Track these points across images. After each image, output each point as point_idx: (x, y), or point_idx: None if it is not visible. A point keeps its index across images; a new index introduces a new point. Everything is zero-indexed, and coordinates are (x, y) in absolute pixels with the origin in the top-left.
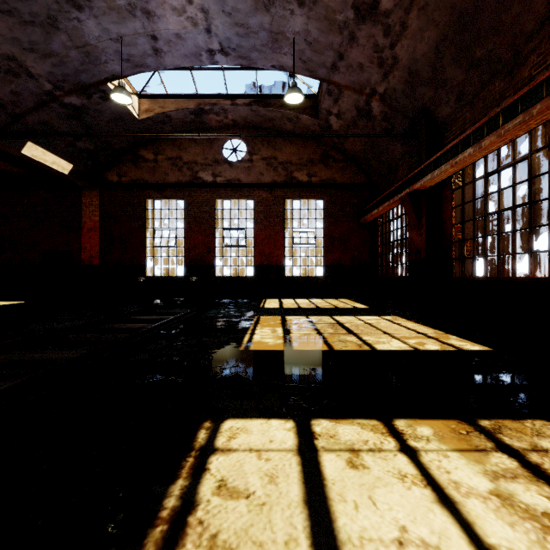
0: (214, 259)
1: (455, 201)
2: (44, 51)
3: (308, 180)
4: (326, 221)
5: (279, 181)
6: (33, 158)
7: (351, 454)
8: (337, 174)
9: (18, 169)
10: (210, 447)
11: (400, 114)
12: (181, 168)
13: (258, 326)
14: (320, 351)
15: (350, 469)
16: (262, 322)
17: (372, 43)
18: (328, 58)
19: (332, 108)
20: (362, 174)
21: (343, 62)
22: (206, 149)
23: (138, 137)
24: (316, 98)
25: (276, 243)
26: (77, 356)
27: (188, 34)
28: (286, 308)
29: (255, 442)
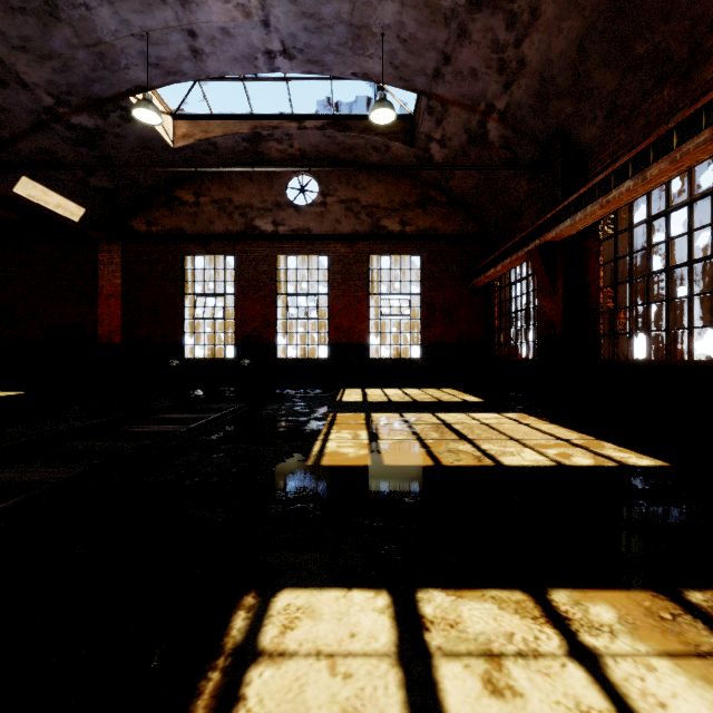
0: (275, 335)
1: (604, 256)
2: (40, 50)
3: (401, 229)
4: (424, 285)
5: (362, 232)
6: (29, 199)
7: (489, 663)
8: (439, 221)
9: (11, 215)
10: (251, 648)
11: (526, 139)
12: (231, 214)
13: (333, 429)
14: (422, 468)
15: (490, 698)
16: (339, 423)
17: (490, 39)
18: (429, 61)
19: (433, 132)
20: (473, 223)
21: (449, 67)
22: (265, 189)
23: (174, 173)
24: (412, 119)
25: (358, 314)
26: (64, 478)
27: (238, 29)
28: (372, 401)
29: (326, 636)
